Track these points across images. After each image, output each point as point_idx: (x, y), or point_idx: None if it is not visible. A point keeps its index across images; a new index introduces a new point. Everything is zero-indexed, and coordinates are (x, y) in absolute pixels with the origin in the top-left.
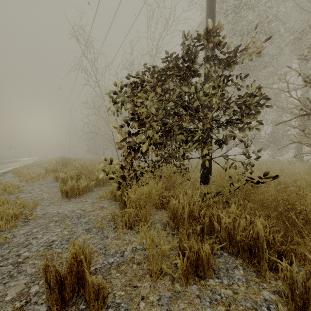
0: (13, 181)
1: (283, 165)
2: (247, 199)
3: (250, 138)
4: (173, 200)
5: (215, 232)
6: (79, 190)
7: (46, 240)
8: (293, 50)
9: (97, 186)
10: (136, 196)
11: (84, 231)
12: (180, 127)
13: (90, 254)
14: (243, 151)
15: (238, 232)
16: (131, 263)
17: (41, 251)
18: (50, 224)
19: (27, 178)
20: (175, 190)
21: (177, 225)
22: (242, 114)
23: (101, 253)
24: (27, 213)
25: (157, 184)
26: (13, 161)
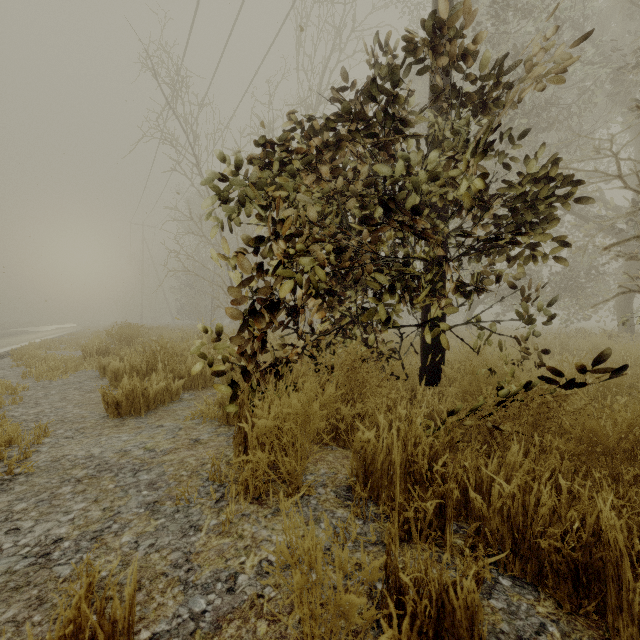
0: (9, 375)
1: (598, 342)
2: (541, 427)
3: (519, 283)
4: (364, 429)
5: (468, 511)
6: (147, 398)
7: (42, 537)
8: (615, 95)
9: (191, 388)
10: (273, 422)
11: (143, 508)
12: (377, 253)
13: (131, 607)
14: (518, 311)
15: (537, 522)
16: (254, 616)
17: (18, 573)
18: (63, 488)
19: (39, 369)
20: (366, 402)
21: (374, 492)
22: (519, 227)
23: (176, 582)
24: (11, 460)
25: (323, 387)
26: (22, 331)
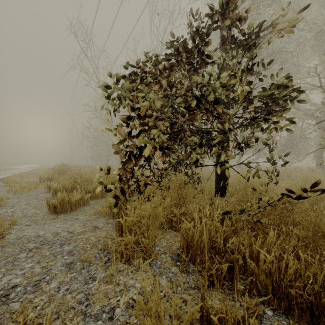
0: (0, 191)
1: (307, 174)
2: (283, 221)
3: None
4: (186, 222)
5: (245, 269)
6: (71, 204)
7: (5, 284)
8: (315, 46)
9: (95, 198)
10: (136, 219)
11: (64, 266)
12: (193, 126)
13: None
14: (268, 158)
15: (287, 278)
16: None
17: None
18: (21, 254)
19: (16, 188)
20: (187, 206)
21: (192, 257)
22: (268, 112)
23: (79, 313)
24: None
25: (164, 198)
26: (10, 168)
